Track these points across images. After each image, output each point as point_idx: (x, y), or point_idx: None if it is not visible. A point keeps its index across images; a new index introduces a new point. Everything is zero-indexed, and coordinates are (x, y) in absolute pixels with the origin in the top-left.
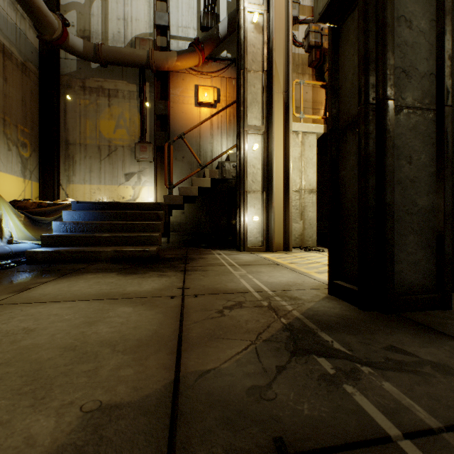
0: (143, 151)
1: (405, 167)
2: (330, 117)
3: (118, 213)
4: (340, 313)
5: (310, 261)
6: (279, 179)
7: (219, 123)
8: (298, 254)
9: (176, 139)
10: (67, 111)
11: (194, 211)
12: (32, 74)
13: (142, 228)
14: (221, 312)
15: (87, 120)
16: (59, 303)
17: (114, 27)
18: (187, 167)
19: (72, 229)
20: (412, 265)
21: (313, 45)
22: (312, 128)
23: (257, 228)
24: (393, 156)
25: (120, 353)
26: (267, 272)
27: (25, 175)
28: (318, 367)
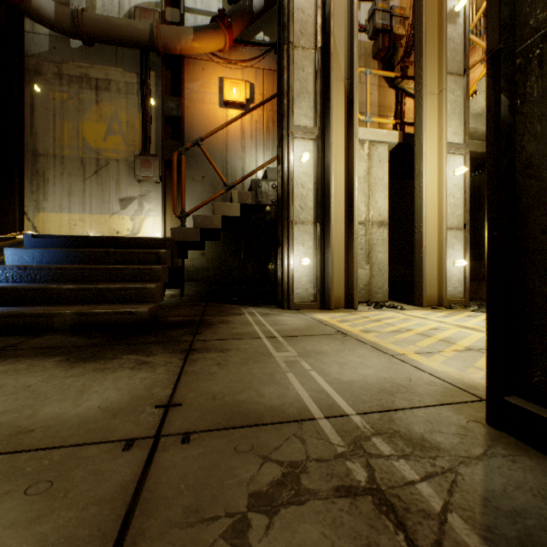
0: (146, 167)
1: None
2: (494, 25)
3: (95, 253)
4: None
5: (393, 327)
6: (339, 204)
7: (253, 131)
8: (368, 313)
9: (191, 146)
10: (35, 107)
11: (218, 251)
12: None
13: (131, 276)
14: (242, 533)
15: (65, 122)
16: None
17: None
18: (209, 191)
19: (16, 277)
20: None
21: (380, 29)
22: (383, 135)
23: (307, 276)
24: None
25: None
26: (334, 352)
27: None
28: None
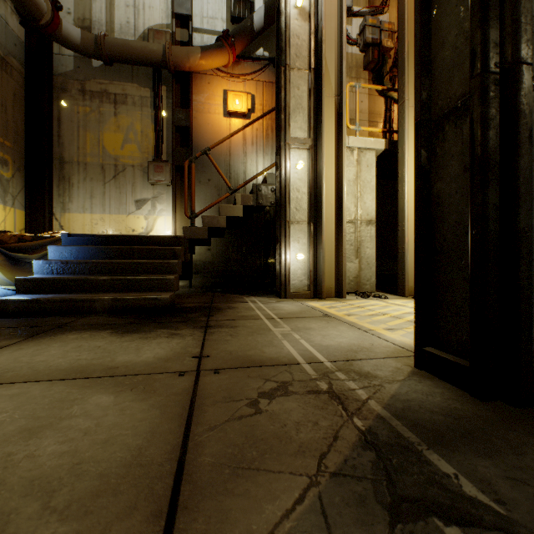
0: (158, 172)
1: None
2: (417, 104)
3: (121, 250)
4: (445, 406)
5: (373, 312)
6: (330, 206)
7: (254, 138)
8: (355, 302)
9: (200, 155)
10: (62, 120)
11: (222, 247)
12: (15, 72)
13: (152, 269)
14: (255, 404)
15: (87, 133)
16: (2, 386)
17: (122, 15)
18: (214, 193)
19: (60, 270)
20: None
21: (370, 43)
22: (370, 143)
23: (302, 269)
24: (530, 154)
25: (55, 517)
26: (319, 328)
27: (6, 201)
28: None
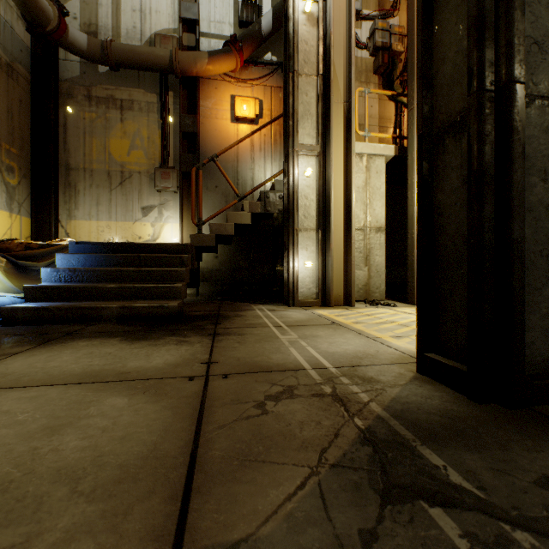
0: (165, 178)
1: (538, 187)
2: (419, 117)
3: (129, 257)
4: (442, 408)
5: (381, 320)
6: (339, 213)
7: (262, 144)
8: (363, 310)
9: (207, 162)
10: (68, 126)
11: (229, 254)
12: (21, 78)
13: (160, 277)
14: (262, 406)
15: (93, 139)
16: (20, 390)
17: (128, 20)
18: (221, 199)
19: (68, 278)
20: (548, 333)
21: (379, 47)
22: (380, 149)
23: (310, 277)
24: (523, 168)
25: (83, 499)
26: (326, 336)
27: (12, 208)
28: (436, 532)
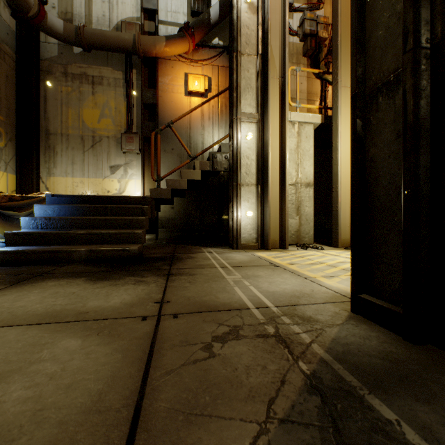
0: (130, 142)
1: None
2: (353, 79)
3: (97, 208)
4: (382, 350)
5: (311, 261)
6: (275, 171)
7: (210, 114)
8: (296, 252)
9: (164, 128)
10: (48, 98)
11: (183, 205)
12: (7, 57)
13: (123, 224)
14: (209, 348)
15: (69, 109)
16: None
17: (98, 10)
18: (177, 160)
19: (44, 225)
20: None
21: (308, 34)
22: (309, 117)
23: (251, 224)
24: None
25: None
26: (266, 276)
27: None
28: None
